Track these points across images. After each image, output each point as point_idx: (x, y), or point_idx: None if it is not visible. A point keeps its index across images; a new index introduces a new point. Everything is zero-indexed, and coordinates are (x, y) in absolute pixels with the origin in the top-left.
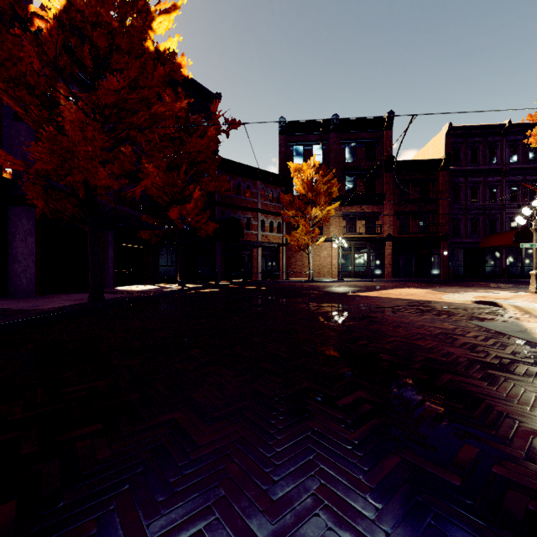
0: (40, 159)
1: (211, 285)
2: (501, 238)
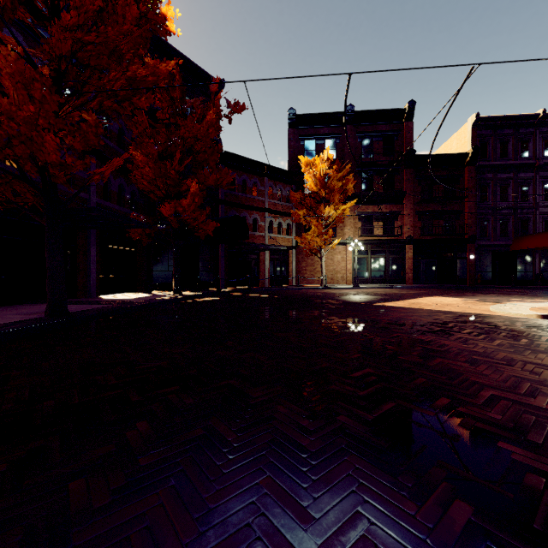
0: None
1: (212, 293)
2: (536, 240)
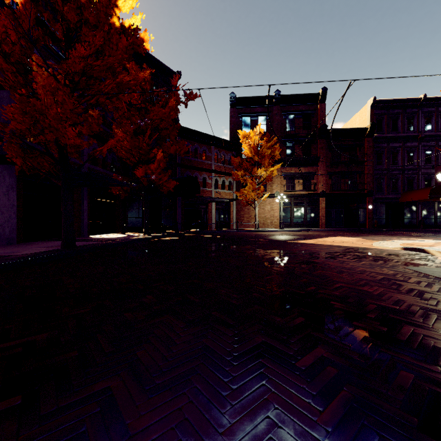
0: (14, 119)
1: (172, 234)
2: (418, 194)
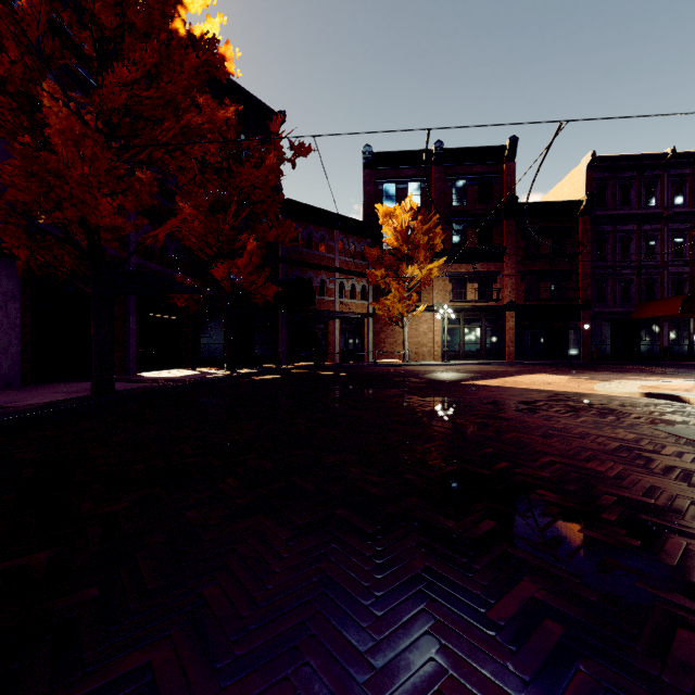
0: (12, 185)
1: (272, 370)
2: (663, 307)
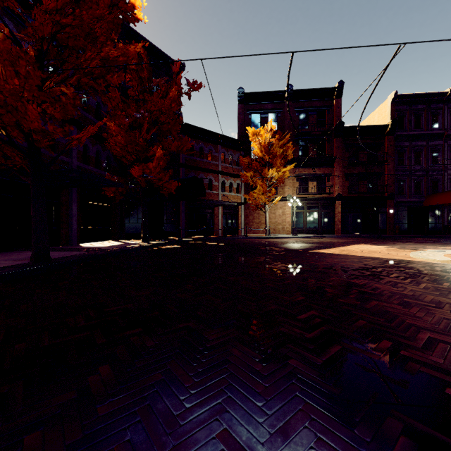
0: None
1: (174, 241)
2: (445, 197)
